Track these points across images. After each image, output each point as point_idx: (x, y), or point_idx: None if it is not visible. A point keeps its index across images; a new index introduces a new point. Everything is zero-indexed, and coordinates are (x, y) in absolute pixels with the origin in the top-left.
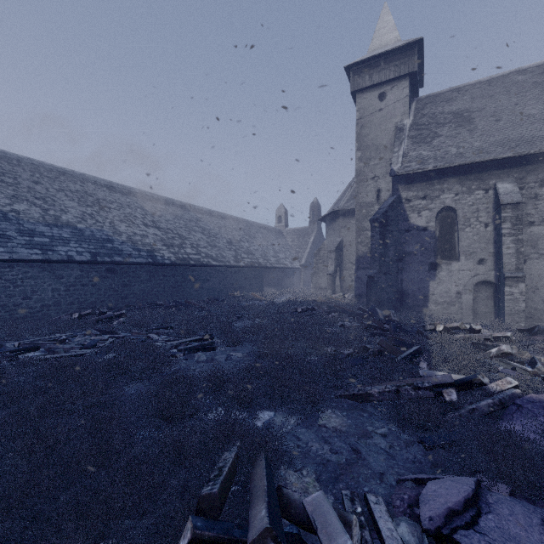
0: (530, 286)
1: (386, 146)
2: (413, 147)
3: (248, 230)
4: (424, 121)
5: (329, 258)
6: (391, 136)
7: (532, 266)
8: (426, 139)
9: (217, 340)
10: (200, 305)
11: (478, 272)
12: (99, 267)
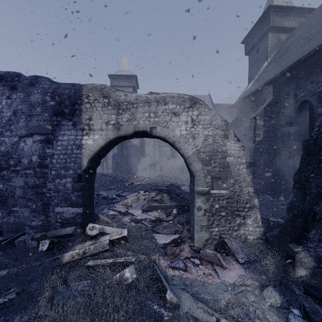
0: (163, 165)
1: None
2: None
3: None
4: None
5: None
6: None
7: (164, 159)
8: None
9: None
10: None
11: (151, 161)
12: None
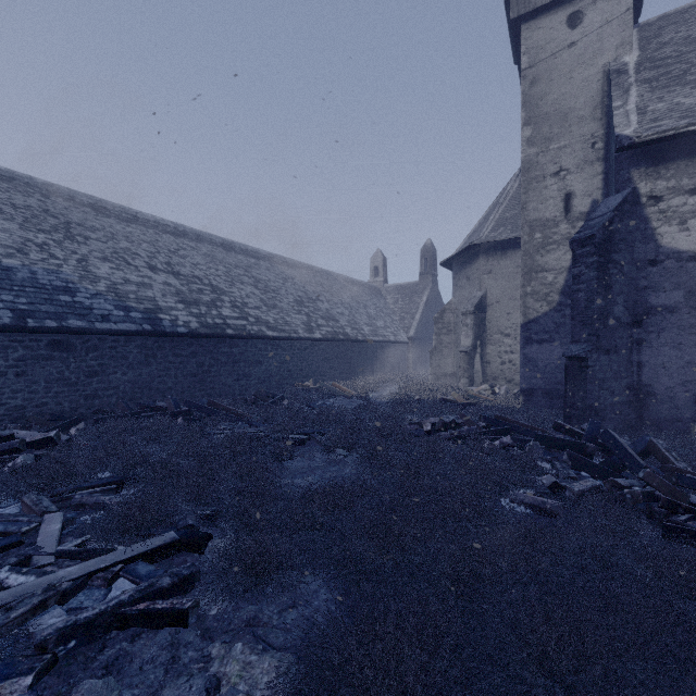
0: None
1: (583, 111)
2: (656, 95)
3: (329, 285)
4: (668, 51)
5: (462, 325)
6: (594, 91)
7: None
8: (683, 78)
9: (220, 544)
10: (233, 410)
11: None
12: (34, 338)
